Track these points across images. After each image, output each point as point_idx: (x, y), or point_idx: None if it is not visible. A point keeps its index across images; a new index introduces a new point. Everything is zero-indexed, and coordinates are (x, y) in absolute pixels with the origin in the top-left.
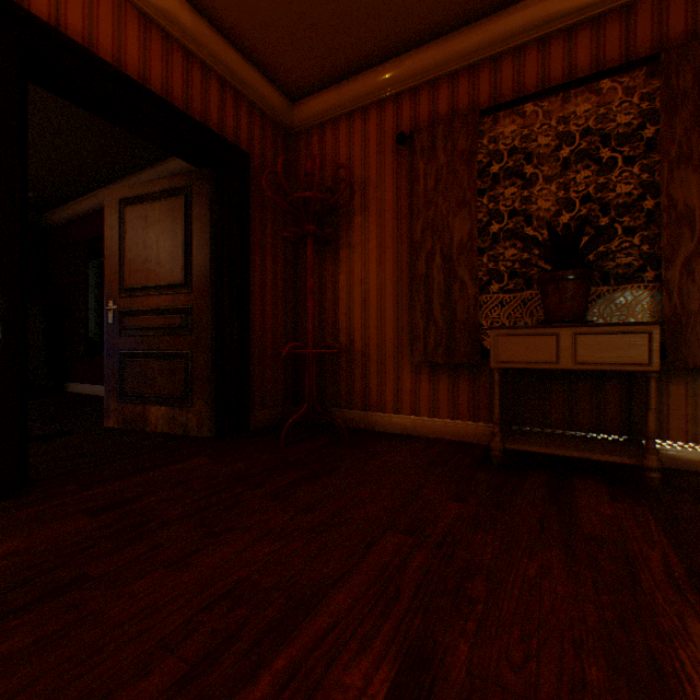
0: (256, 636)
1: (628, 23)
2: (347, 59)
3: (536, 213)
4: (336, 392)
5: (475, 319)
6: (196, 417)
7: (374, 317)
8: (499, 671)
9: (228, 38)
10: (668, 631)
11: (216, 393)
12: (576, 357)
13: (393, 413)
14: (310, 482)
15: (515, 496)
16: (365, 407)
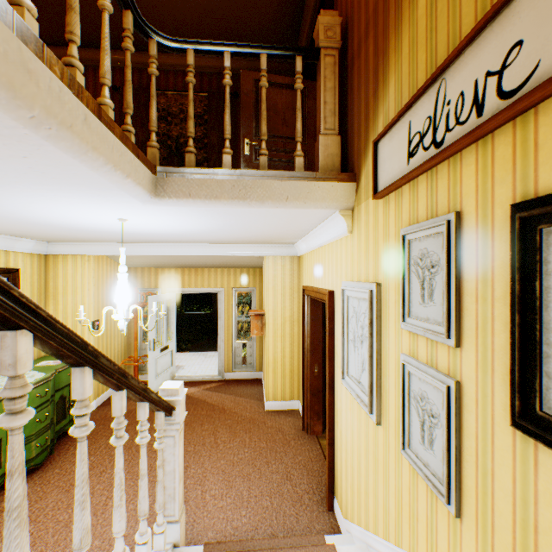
0: None
1: (202, 79)
2: (85, 40)
3: (175, 138)
4: None
5: None
6: None
7: None
8: None
9: None
10: None
11: None
12: None
13: None
14: None
15: None
16: None
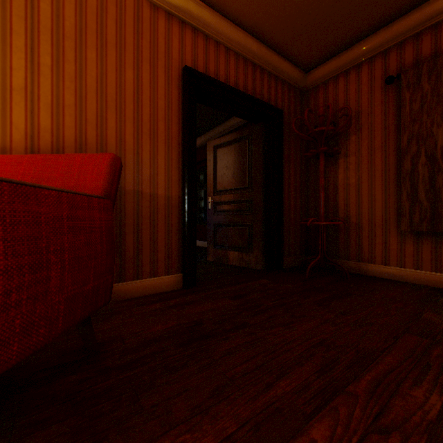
0: (347, 363)
1: None
2: (346, 38)
3: None
4: (335, 248)
5: None
6: (254, 258)
7: (365, 201)
8: None
9: (273, 50)
10: None
11: (264, 246)
12: None
13: (380, 265)
14: (336, 300)
15: None
16: (358, 259)
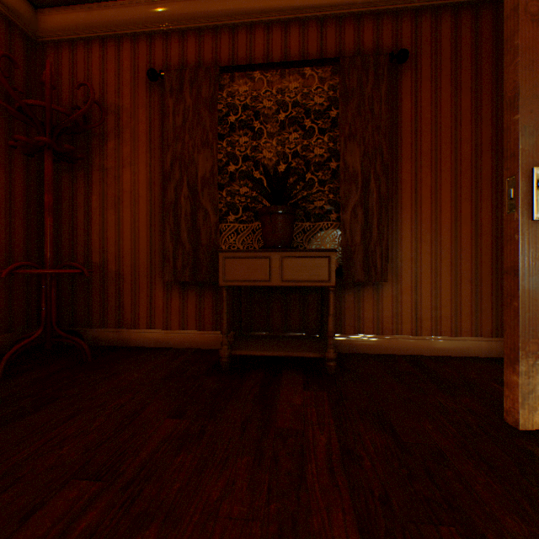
0: None
1: (322, 32)
2: None
3: (265, 162)
4: (89, 311)
5: (216, 244)
6: None
7: (129, 239)
8: None
9: None
10: (317, 532)
11: None
12: (284, 275)
13: (147, 329)
14: (3, 427)
15: (232, 399)
16: (120, 324)
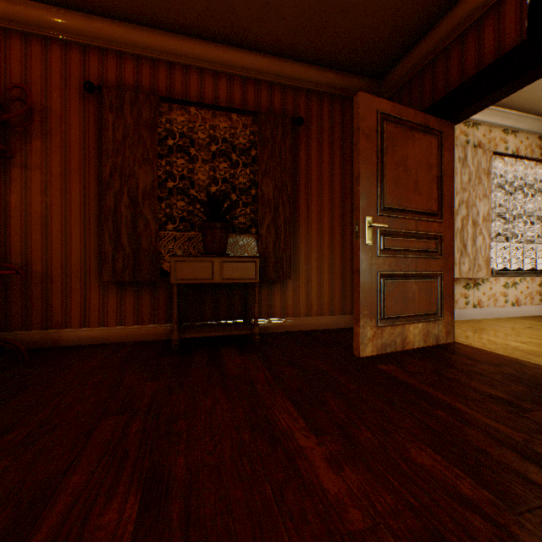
0: None
1: (245, 88)
2: None
3: (197, 181)
4: (7, 314)
5: (157, 249)
6: None
7: (59, 240)
8: (204, 458)
9: None
10: (271, 404)
11: None
12: (223, 275)
13: (81, 328)
14: None
15: (192, 366)
16: (48, 326)
